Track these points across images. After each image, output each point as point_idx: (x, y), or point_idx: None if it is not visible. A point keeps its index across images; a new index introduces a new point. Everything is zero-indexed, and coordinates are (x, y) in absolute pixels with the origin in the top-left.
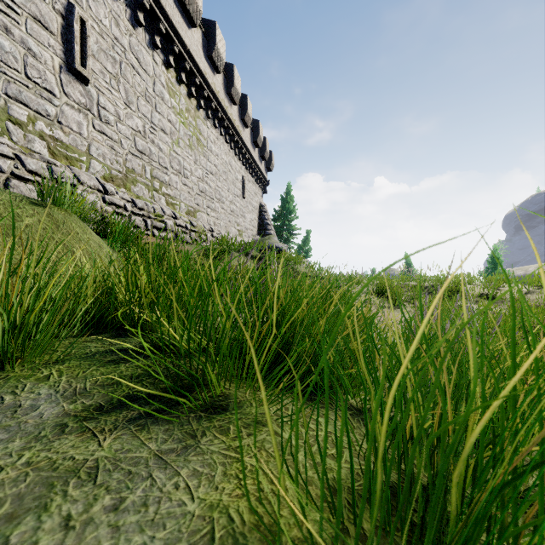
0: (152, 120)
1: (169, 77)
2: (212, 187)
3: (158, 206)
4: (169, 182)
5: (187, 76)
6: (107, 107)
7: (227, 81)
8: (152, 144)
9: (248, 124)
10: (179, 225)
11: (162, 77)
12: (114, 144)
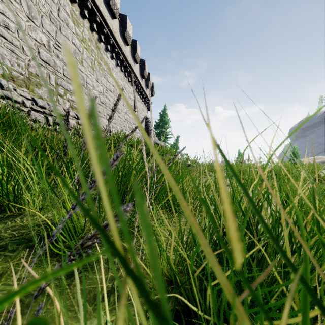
0: (56, 38)
1: (73, 10)
2: (111, 101)
3: (62, 108)
4: (73, 91)
5: (90, 14)
6: (7, 14)
7: (122, 27)
8: (57, 58)
9: (137, 61)
10: (81, 124)
11: (66, 8)
12: (15, 48)
